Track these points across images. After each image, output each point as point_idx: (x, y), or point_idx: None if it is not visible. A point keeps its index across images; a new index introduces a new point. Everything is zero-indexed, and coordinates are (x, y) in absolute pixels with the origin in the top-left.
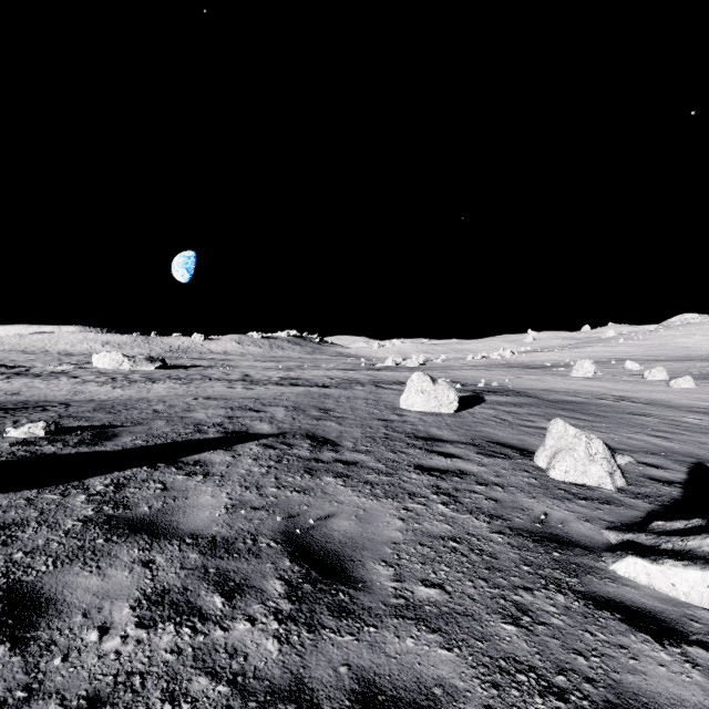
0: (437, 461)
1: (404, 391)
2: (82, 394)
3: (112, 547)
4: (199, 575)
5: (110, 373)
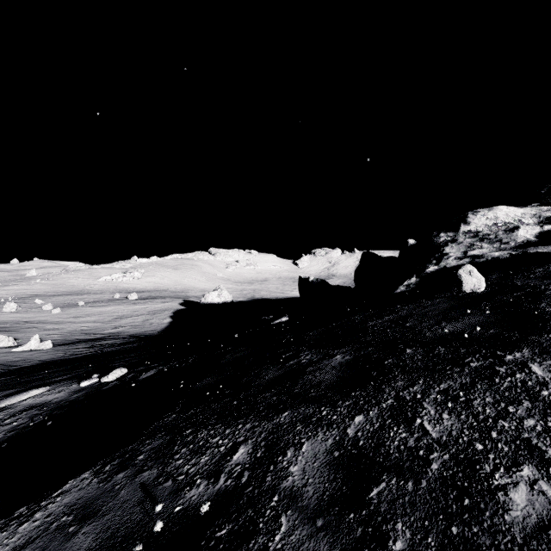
0: None
1: None
2: None
3: None
4: None
5: None
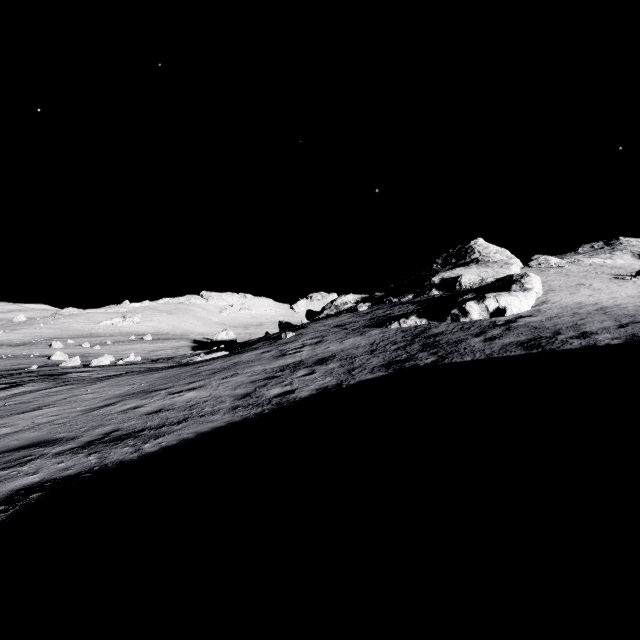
0: None
1: (54, 356)
2: None
3: None
4: None
5: None
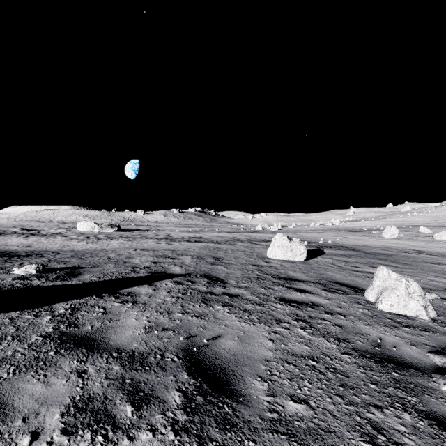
0: (294, 295)
1: (270, 246)
2: (68, 247)
3: (58, 359)
4: (118, 385)
5: (86, 234)
